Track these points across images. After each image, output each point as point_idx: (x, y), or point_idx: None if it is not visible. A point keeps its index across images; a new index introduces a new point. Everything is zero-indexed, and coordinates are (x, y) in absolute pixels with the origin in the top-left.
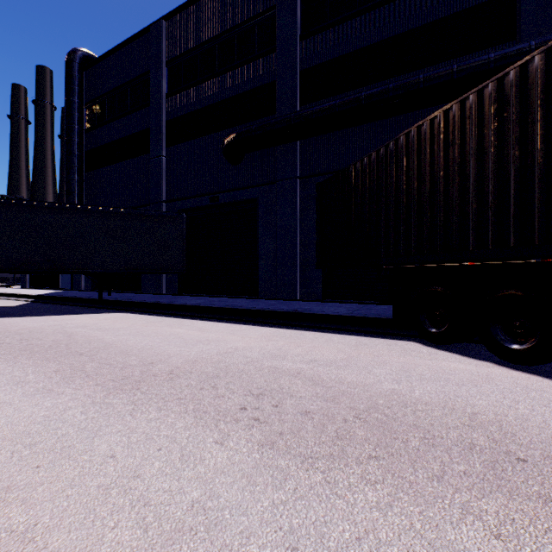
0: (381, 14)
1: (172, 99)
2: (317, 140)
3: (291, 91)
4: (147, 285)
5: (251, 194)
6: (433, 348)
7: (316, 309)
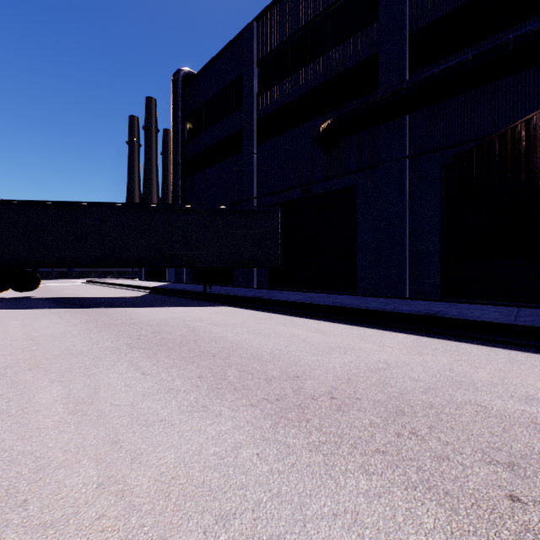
0: None
1: (263, 97)
2: (433, 110)
3: (398, 60)
4: (239, 279)
5: (347, 182)
6: None
7: (453, 312)
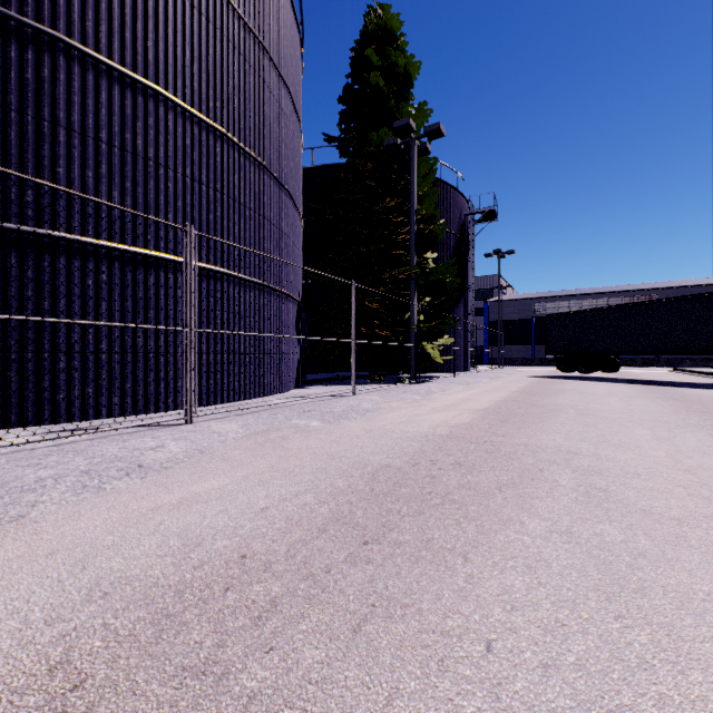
0: None
1: None
2: None
3: None
4: None
5: None
6: None
7: None
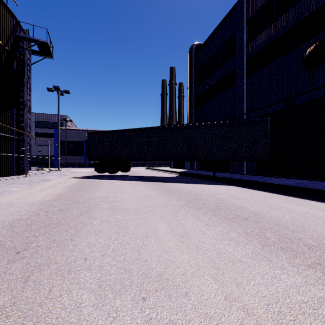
0: None
1: (251, 43)
2: None
3: None
4: (232, 168)
5: None
6: None
7: None
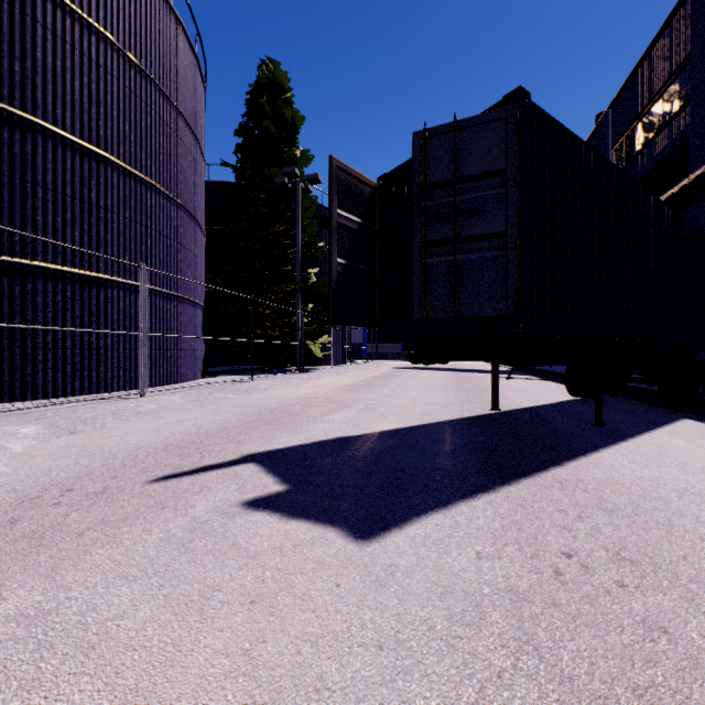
0: None
1: None
2: None
3: (702, 143)
4: None
5: None
6: None
7: None
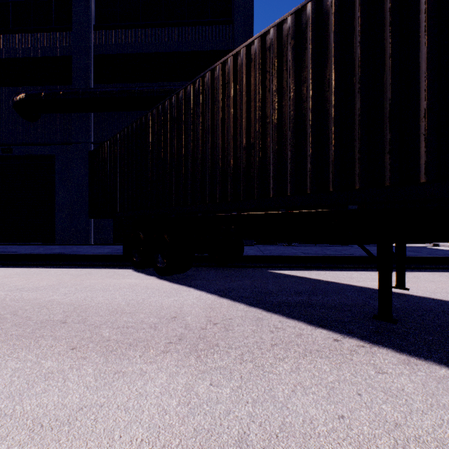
0: (157, 33)
1: None
2: (109, 115)
3: (86, 70)
4: None
5: (48, 151)
6: (136, 272)
7: (85, 251)
